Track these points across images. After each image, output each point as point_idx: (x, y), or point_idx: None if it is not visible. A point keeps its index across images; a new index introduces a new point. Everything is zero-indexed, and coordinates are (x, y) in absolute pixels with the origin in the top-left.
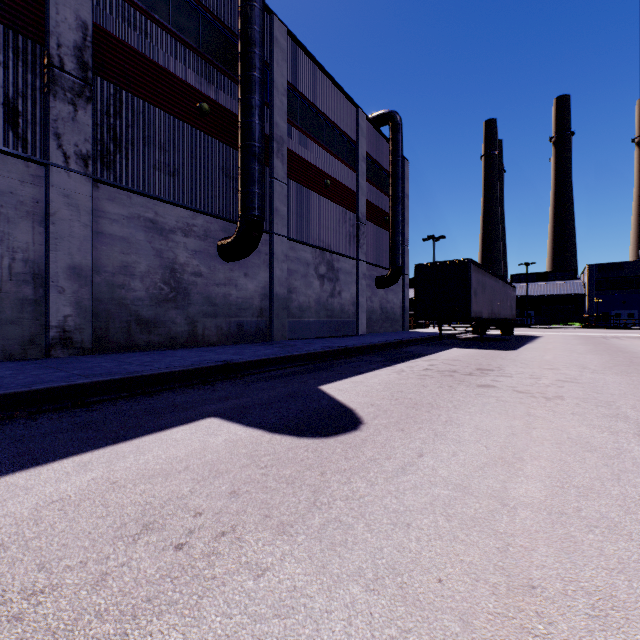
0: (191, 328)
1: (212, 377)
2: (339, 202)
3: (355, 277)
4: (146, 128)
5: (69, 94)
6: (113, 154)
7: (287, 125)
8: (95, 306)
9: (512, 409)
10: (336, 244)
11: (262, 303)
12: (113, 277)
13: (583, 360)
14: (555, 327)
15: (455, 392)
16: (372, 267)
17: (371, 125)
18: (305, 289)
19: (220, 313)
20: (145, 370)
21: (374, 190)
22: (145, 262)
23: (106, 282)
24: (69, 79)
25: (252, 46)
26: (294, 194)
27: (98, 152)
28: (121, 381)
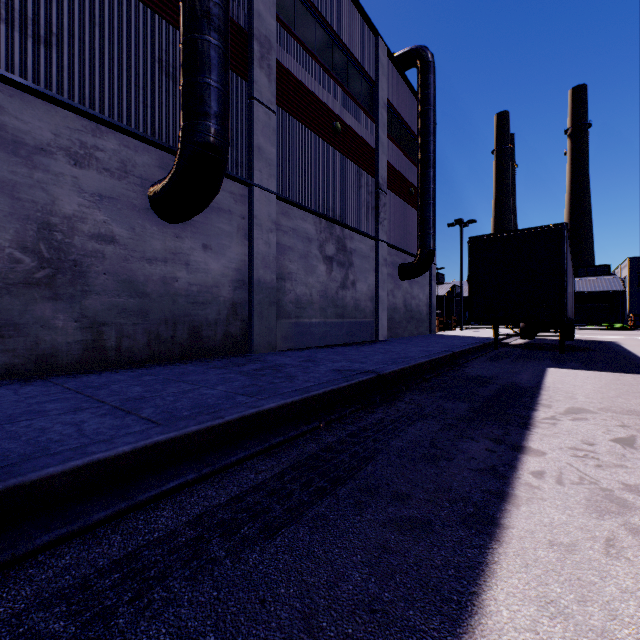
0: (90, 336)
1: None
2: (353, 158)
3: (373, 263)
4: None
5: None
6: None
7: (277, 26)
8: None
9: None
10: (349, 215)
11: (235, 294)
12: None
13: None
14: (597, 328)
15: None
16: (394, 251)
17: (393, 65)
18: (305, 276)
19: (155, 309)
20: None
21: (397, 151)
22: None
23: None
24: None
25: None
26: (288, 133)
27: None
28: None
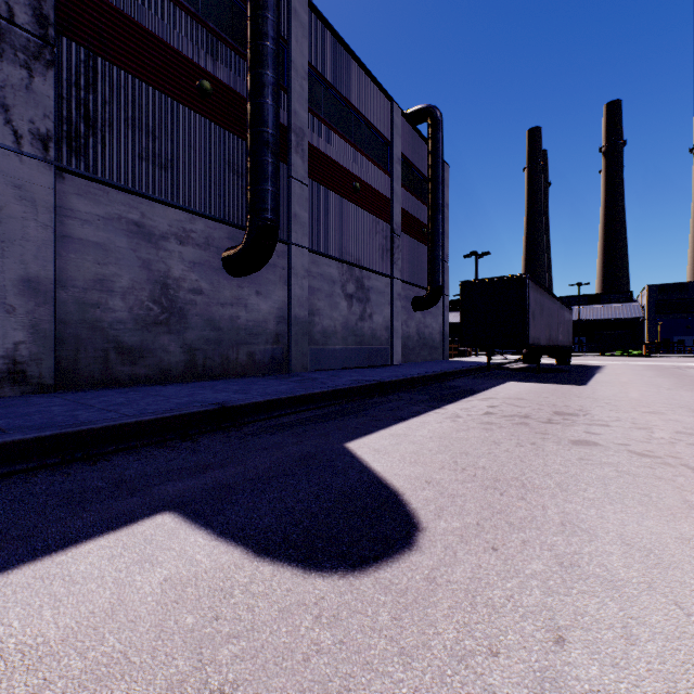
0: (188, 358)
1: (197, 428)
2: (370, 210)
3: (388, 297)
4: (129, 107)
5: (21, 55)
6: (84, 137)
7: (308, 115)
8: (59, 330)
9: (655, 492)
10: (366, 259)
11: (278, 327)
12: (84, 293)
13: (682, 399)
14: (612, 355)
15: (546, 455)
16: (408, 286)
17: (407, 122)
18: (330, 311)
19: (226, 339)
20: (98, 420)
21: (410, 197)
22: (128, 275)
23: (75, 300)
24: (21, 35)
25: (264, 9)
26: (317, 198)
27: (64, 133)
28: (54, 439)
